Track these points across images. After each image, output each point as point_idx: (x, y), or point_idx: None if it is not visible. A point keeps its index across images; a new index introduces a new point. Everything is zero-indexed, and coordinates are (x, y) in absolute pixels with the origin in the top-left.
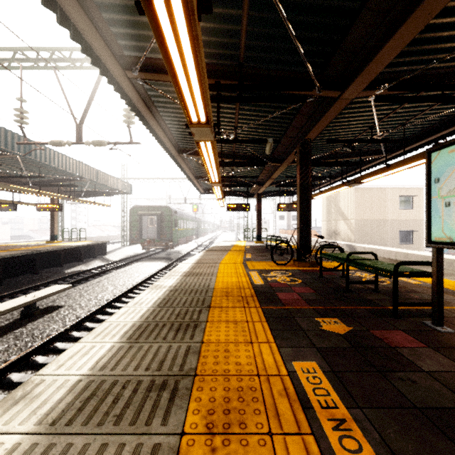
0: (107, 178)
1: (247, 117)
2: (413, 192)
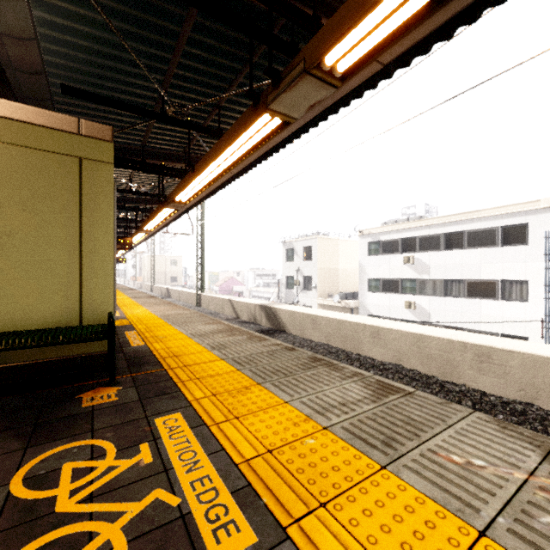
0: None
1: None
2: (178, 258)
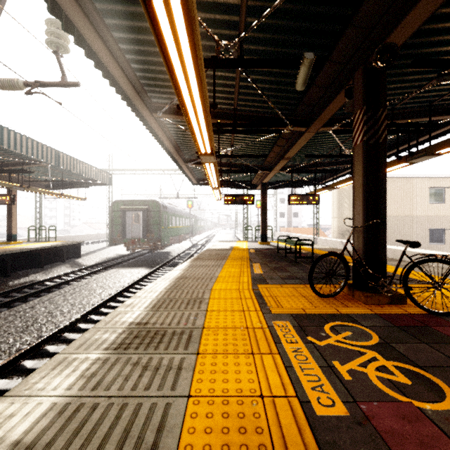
0: (75, 163)
1: (264, 4)
2: (445, 183)
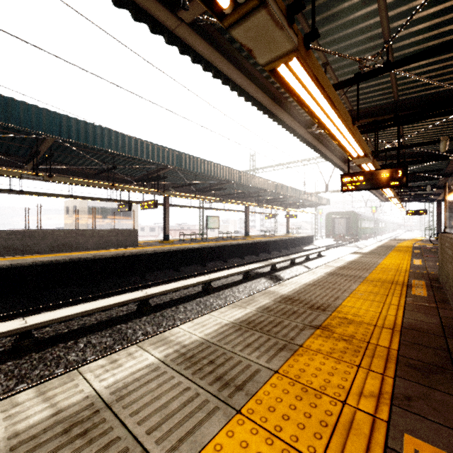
0: (319, 198)
1: None
2: None
